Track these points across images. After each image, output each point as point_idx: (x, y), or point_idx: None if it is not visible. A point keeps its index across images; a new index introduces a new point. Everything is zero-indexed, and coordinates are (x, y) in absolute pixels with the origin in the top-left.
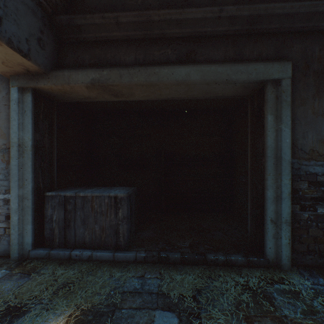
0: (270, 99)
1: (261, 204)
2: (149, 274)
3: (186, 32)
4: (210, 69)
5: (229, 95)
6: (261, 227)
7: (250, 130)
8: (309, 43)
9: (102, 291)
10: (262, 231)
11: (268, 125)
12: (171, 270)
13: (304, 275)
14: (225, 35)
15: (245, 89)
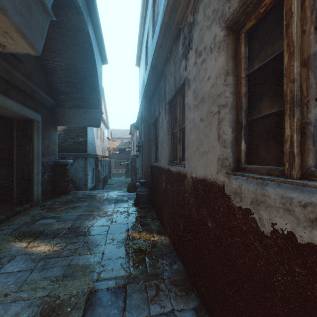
0: (36, 129)
1: (29, 178)
2: (3, 228)
3: (8, 78)
4: (20, 107)
5: (8, 116)
6: (28, 190)
7: (16, 139)
8: (43, 108)
9: (3, 238)
10: (29, 191)
11: (35, 140)
12: (9, 222)
13: (46, 202)
14: (21, 89)
15: (21, 118)
